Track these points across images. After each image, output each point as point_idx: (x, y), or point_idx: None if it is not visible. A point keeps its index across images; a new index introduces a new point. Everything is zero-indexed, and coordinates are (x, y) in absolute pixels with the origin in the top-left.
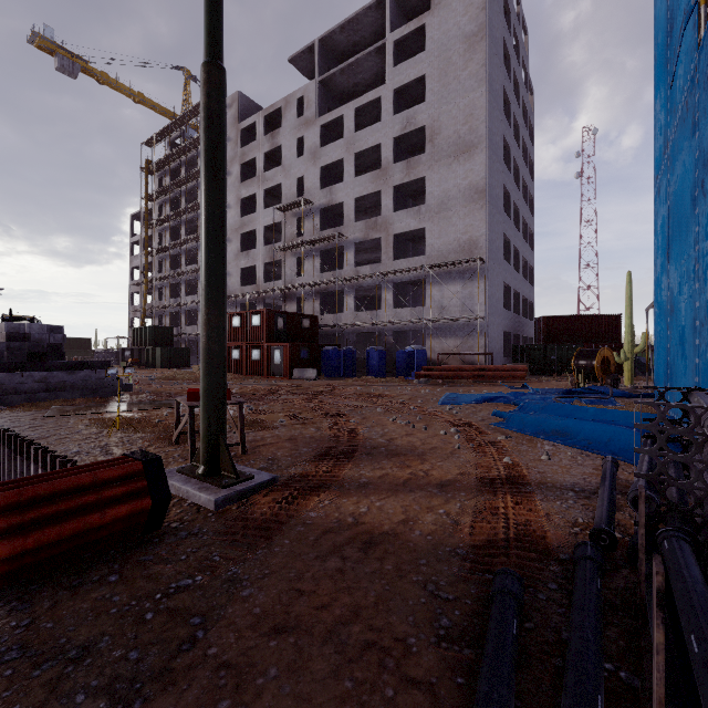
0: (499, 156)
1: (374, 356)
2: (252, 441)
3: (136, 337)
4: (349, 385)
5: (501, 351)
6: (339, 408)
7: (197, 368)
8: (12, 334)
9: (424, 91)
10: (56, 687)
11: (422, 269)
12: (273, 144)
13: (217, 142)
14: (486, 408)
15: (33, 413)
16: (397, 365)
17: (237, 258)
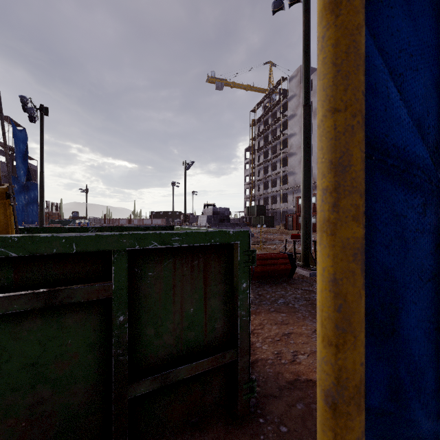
0: None
1: None
2: None
3: (248, 211)
4: None
5: None
6: None
7: (278, 228)
8: (214, 212)
9: None
10: (283, 296)
11: None
12: None
13: (308, 136)
14: None
15: None
16: None
17: (300, 163)
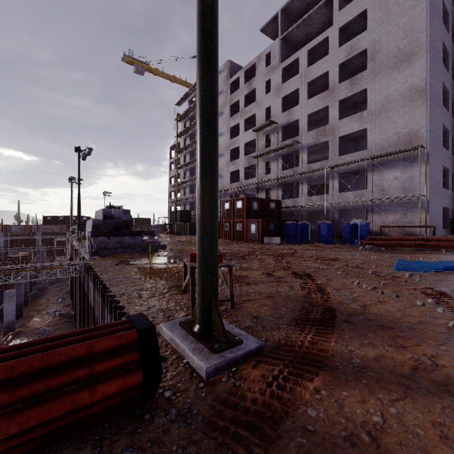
0: (438, 59)
1: (323, 228)
2: (239, 296)
3: (172, 217)
4: (306, 249)
5: (440, 224)
6: (303, 269)
7: None
8: (106, 215)
9: (364, 23)
10: None
11: (364, 160)
12: (250, 88)
13: (209, 32)
14: (450, 277)
15: (112, 261)
16: (343, 235)
17: (227, 166)
